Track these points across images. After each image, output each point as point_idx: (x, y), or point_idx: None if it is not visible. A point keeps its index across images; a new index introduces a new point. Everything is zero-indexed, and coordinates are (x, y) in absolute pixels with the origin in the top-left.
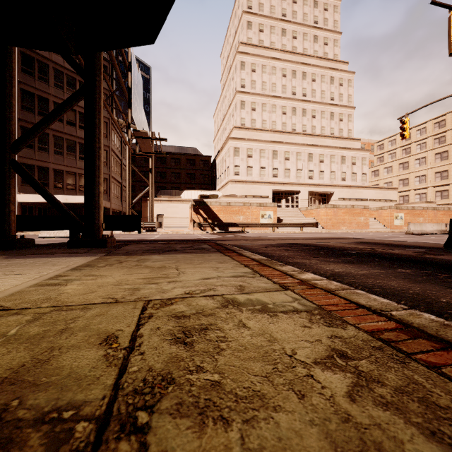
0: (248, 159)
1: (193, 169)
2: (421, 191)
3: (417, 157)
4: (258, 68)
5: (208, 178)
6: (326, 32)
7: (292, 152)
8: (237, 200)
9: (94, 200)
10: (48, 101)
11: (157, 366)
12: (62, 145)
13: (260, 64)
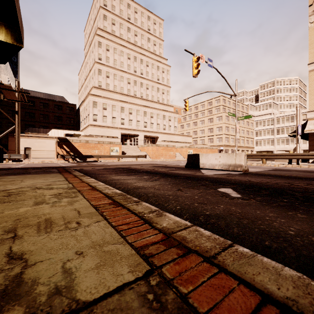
0: (104, 111)
1: (61, 113)
2: (202, 138)
3: (200, 119)
4: (111, 49)
5: (74, 121)
6: (155, 38)
7: (133, 109)
8: (93, 139)
9: None
10: None
11: None
12: None
13: (112, 47)
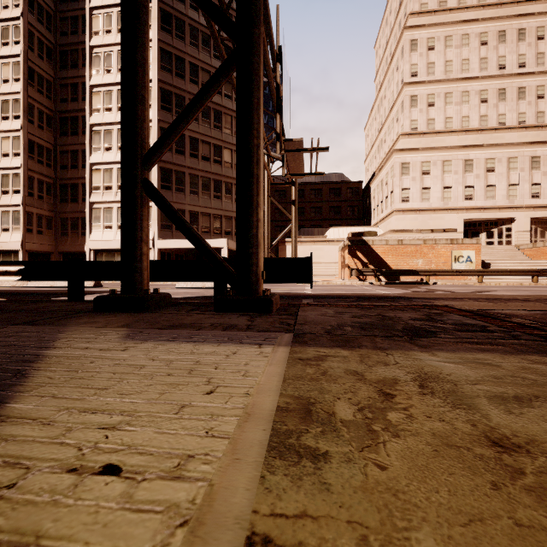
0: (424, 178)
1: (338, 201)
2: None
3: None
4: (438, 42)
5: (358, 210)
6: None
7: (499, 159)
8: (413, 237)
9: (251, 232)
10: (184, 137)
11: None
12: (197, 184)
13: (441, 36)
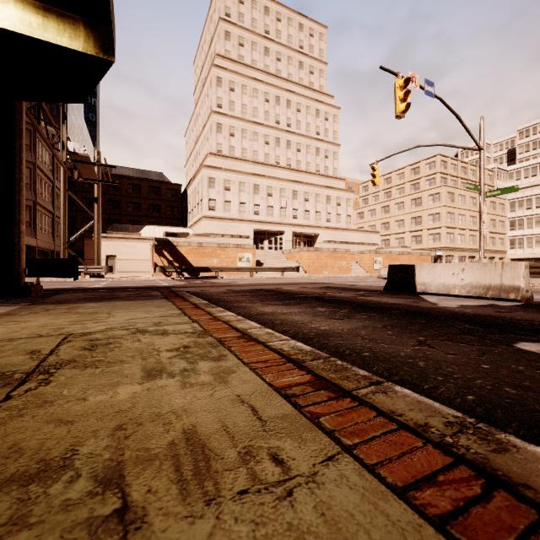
0: (226, 193)
1: (158, 200)
2: (400, 236)
3: (396, 201)
4: (237, 87)
5: (178, 211)
6: (312, 60)
7: (275, 188)
8: (210, 241)
9: (14, 241)
10: None
11: (67, 358)
12: None
13: (239, 83)
